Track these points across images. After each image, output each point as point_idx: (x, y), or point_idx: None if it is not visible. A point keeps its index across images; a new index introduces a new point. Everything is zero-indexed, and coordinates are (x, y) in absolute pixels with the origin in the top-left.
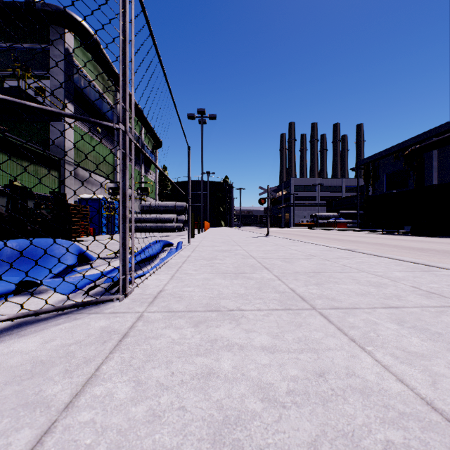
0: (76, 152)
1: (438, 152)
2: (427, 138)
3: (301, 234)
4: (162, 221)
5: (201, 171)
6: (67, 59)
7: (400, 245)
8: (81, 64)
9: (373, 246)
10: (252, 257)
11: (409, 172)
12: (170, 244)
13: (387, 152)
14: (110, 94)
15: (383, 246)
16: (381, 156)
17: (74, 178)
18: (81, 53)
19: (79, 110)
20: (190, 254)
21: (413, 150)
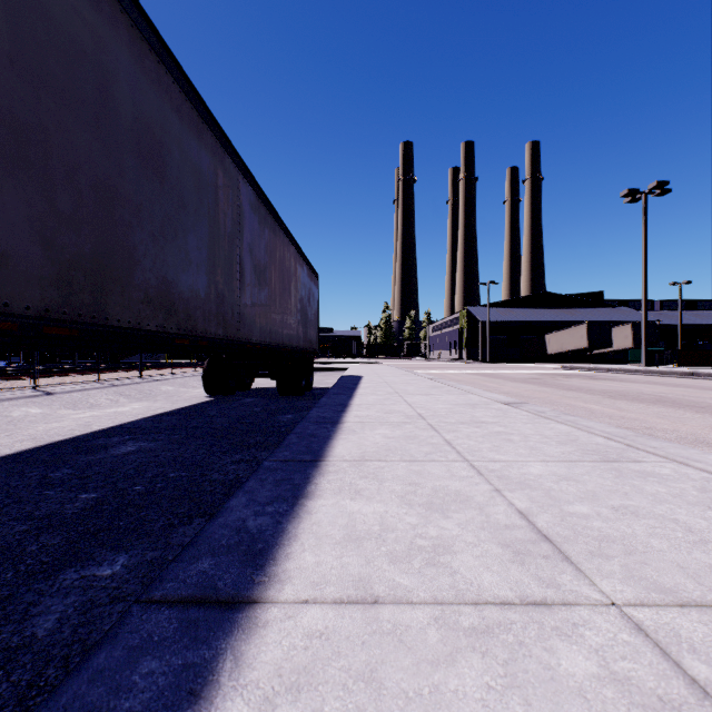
0: None
1: None
2: None
3: None
4: None
5: None
6: None
7: None
8: None
9: None
10: None
11: None
12: None
13: None
14: None
15: None
16: None
17: None
18: None
19: None
20: None
21: None
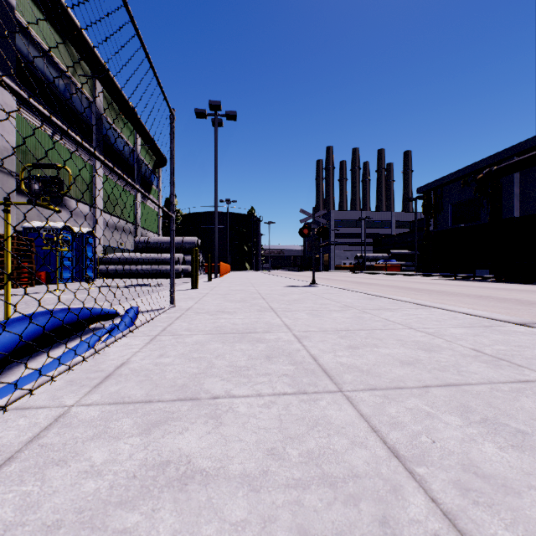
0: (23, 157)
1: (520, 175)
2: (506, 157)
3: (353, 280)
4: (161, 262)
5: (215, 191)
6: (1, 9)
7: (525, 300)
8: (32, 25)
9: (488, 302)
10: (330, 379)
11: (482, 201)
12: (103, 315)
13: (453, 177)
14: (84, 81)
15: (503, 302)
16: (446, 181)
17: (18, 196)
18: (32, 8)
19: (28, 93)
20: (129, 359)
21: (490, 172)
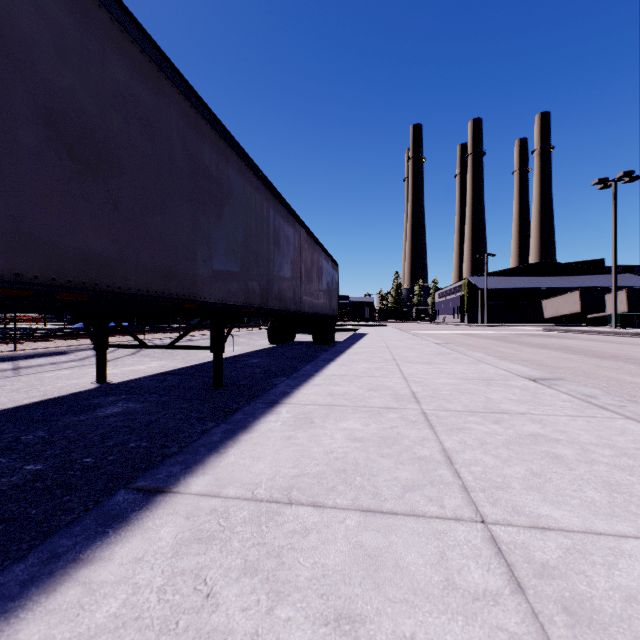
0: None
1: None
2: None
3: None
4: None
5: None
6: None
7: None
8: None
9: None
10: None
11: None
12: None
13: None
14: None
15: None
16: None
17: None
18: None
19: None
20: None
21: None
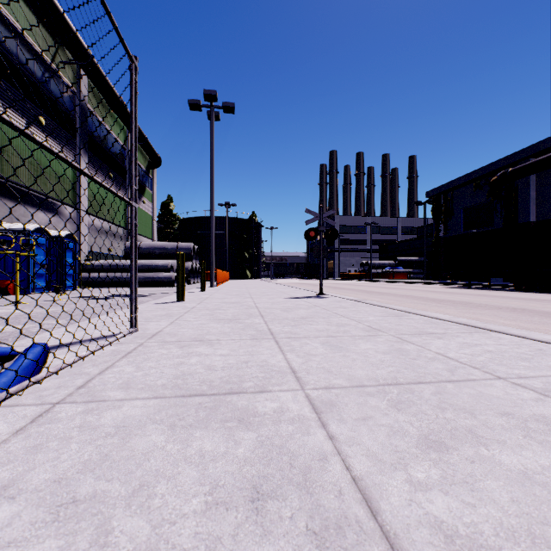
0: None
1: (537, 177)
2: (522, 158)
3: (361, 289)
4: (152, 269)
5: (211, 191)
6: None
7: None
8: (1, 0)
9: (530, 317)
10: None
11: (495, 206)
12: None
13: (465, 180)
14: (66, 69)
15: (548, 316)
16: (457, 185)
17: None
18: None
19: None
20: None
21: (504, 174)
